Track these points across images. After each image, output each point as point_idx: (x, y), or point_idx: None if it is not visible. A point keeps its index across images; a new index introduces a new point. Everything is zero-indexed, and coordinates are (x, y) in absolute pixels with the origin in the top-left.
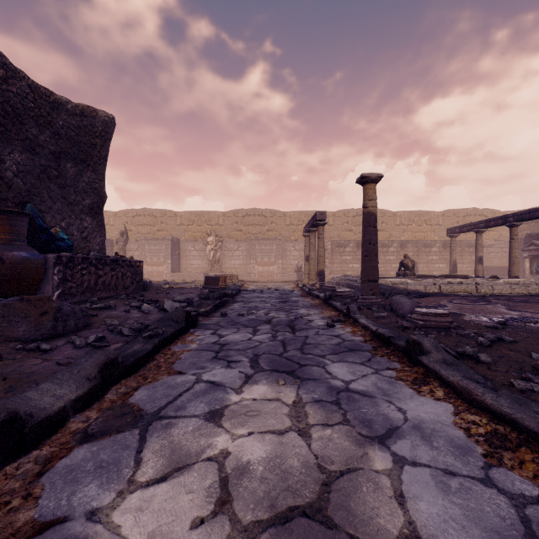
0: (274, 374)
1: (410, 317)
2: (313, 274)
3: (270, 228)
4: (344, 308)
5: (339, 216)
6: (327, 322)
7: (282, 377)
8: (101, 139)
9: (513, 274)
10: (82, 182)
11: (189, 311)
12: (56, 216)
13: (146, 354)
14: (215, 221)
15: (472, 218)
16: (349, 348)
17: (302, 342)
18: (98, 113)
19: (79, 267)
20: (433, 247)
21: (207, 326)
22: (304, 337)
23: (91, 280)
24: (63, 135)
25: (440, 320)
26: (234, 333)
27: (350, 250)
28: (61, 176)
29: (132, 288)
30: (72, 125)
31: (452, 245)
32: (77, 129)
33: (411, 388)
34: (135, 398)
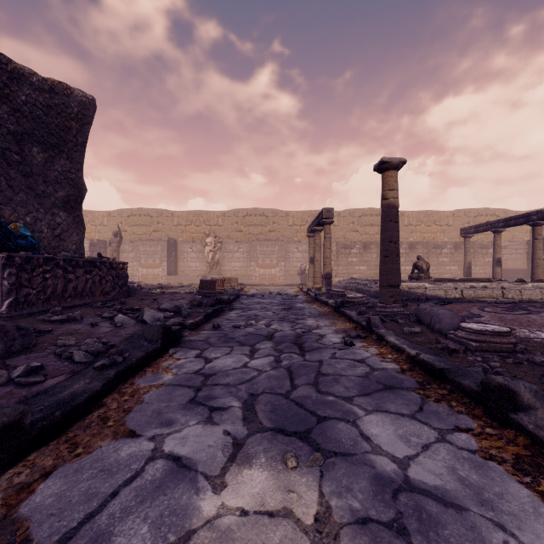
0: (279, 439)
1: (455, 335)
2: (319, 277)
3: (272, 229)
4: (361, 319)
5: (345, 215)
6: (344, 340)
7: (292, 448)
8: (77, 122)
9: (536, 278)
10: (54, 171)
11: (168, 325)
12: (19, 209)
13: (88, 399)
14: (214, 222)
15: (484, 218)
16: (384, 383)
17: (316, 371)
18: (73, 91)
19: (40, 269)
20: (444, 248)
21: (193, 344)
22: (317, 362)
23: (57, 284)
24: (27, 113)
25: (501, 341)
26: (225, 356)
27: (357, 252)
28: (26, 162)
29: (114, 294)
30: (38, 102)
31: (467, 246)
32: (46, 107)
33: (521, 483)
34: (32, 502)
